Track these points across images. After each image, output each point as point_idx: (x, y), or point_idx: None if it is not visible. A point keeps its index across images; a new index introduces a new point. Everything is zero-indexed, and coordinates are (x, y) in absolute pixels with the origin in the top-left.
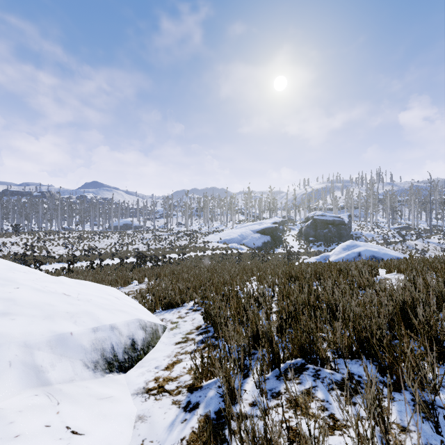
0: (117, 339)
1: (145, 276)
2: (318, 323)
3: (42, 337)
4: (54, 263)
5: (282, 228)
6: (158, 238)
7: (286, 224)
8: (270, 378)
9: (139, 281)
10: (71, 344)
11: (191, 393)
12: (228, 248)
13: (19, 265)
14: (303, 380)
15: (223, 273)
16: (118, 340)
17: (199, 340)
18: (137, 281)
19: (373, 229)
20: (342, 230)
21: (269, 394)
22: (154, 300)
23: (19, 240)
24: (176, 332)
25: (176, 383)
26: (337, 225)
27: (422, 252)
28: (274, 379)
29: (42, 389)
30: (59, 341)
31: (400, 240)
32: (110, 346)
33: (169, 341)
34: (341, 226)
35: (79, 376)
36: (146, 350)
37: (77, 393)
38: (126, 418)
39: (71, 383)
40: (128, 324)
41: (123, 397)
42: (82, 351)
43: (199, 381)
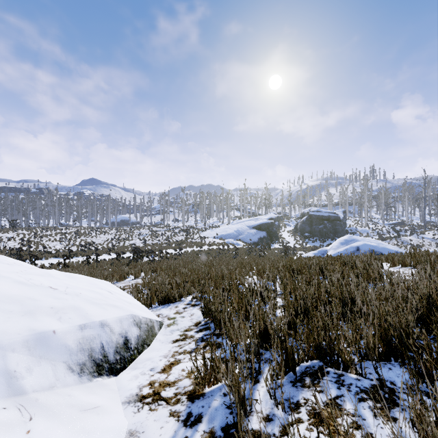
0: (107, 337)
1: (142, 271)
2: (334, 319)
3: (17, 336)
4: (50, 258)
5: (278, 224)
6: (154, 234)
7: (282, 220)
8: (285, 384)
9: (135, 276)
10: (53, 344)
11: (192, 402)
12: (224, 243)
13: (5, 257)
14: (325, 388)
15: (221, 267)
16: (109, 338)
17: (199, 338)
18: (133, 276)
19: (367, 225)
20: (337, 226)
21: (286, 405)
22: (150, 294)
23: (16, 235)
24: (173, 328)
25: (174, 389)
26: (332, 221)
27: (417, 247)
28: (289, 386)
29: (14, 399)
30: (39, 340)
31: (394, 236)
32: (100, 346)
33: (166, 338)
34: (336, 222)
35: (61, 382)
36: (140, 349)
37: (56, 403)
38: (114, 436)
39: (51, 390)
40: (120, 320)
41: (112, 407)
42: (66, 352)
43: (201, 387)
